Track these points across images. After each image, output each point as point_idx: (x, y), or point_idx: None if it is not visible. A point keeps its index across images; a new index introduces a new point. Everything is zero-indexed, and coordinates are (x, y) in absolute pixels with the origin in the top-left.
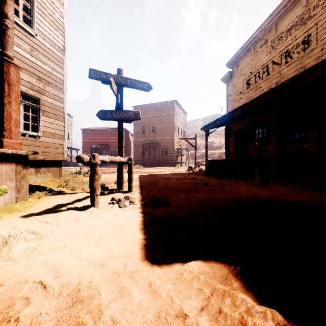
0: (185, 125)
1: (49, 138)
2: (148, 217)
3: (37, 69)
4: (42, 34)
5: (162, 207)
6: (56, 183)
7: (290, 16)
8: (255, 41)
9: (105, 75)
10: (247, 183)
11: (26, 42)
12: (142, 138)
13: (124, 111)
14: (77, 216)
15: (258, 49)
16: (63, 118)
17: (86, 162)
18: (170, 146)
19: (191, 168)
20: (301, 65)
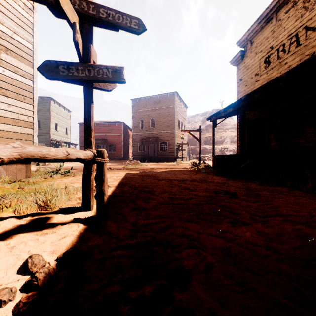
0: (186, 118)
1: (8, 125)
2: None
3: None
4: None
5: None
6: None
7: None
8: (278, 6)
9: None
10: (292, 190)
11: None
12: (141, 132)
13: (92, 66)
14: None
15: (282, 16)
16: (32, 101)
17: None
18: (170, 140)
19: (196, 165)
20: None
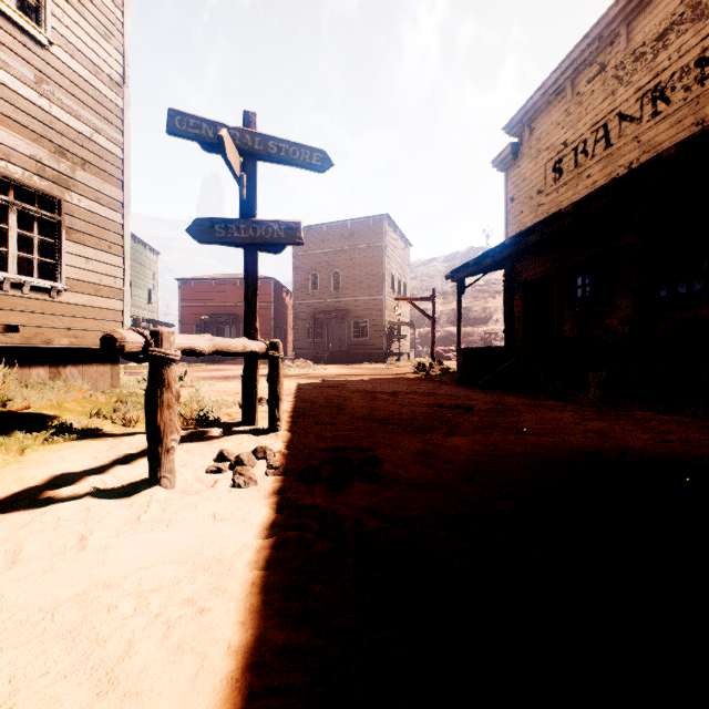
0: (408, 270)
1: (86, 295)
2: (318, 526)
3: (54, 126)
4: (66, 43)
5: (360, 486)
6: (92, 406)
7: (665, 1)
8: (576, 67)
9: (209, 128)
10: (568, 404)
11: (24, 59)
12: (313, 299)
13: (259, 222)
14: (92, 524)
15: (583, 86)
16: (122, 249)
17: (134, 354)
18: (375, 317)
19: (424, 368)
20: (694, 118)
